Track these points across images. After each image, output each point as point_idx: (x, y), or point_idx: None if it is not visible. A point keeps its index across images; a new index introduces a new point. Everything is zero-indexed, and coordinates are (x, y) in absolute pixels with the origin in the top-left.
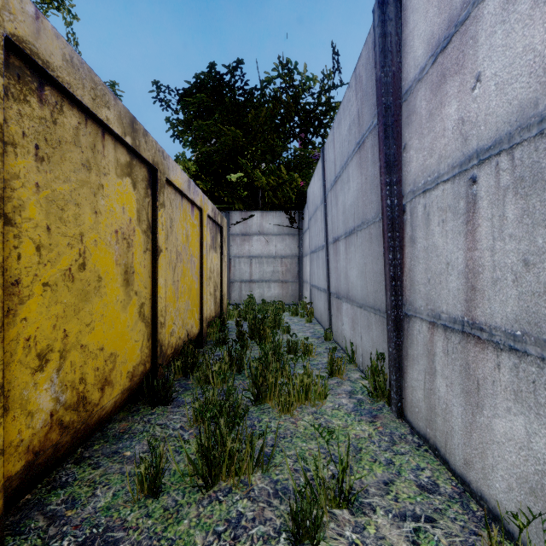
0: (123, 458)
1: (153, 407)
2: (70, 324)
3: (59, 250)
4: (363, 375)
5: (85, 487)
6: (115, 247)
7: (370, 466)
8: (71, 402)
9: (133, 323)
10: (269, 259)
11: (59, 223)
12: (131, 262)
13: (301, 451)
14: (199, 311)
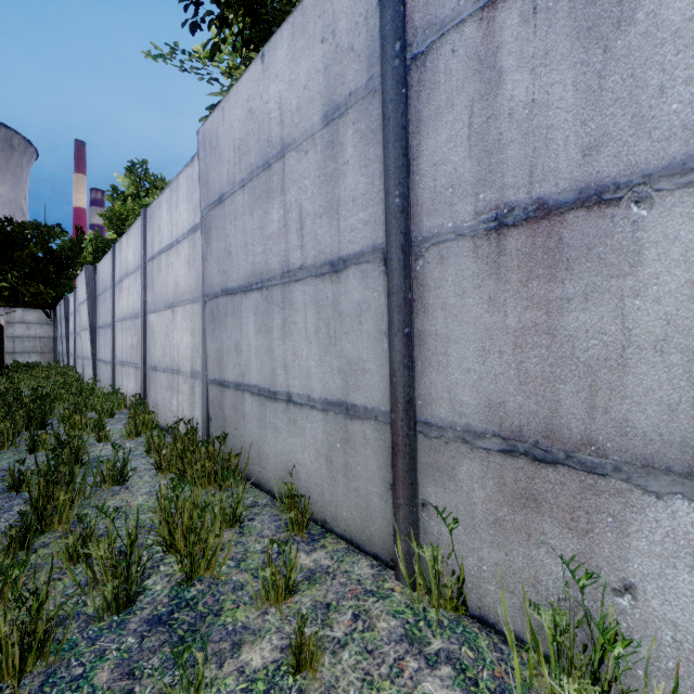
0: None
1: None
2: None
3: None
4: None
5: None
6: None
7: None
8: None
9: None
10: (30, 339)
11: None
12: None
13: None
14: (2, 361)
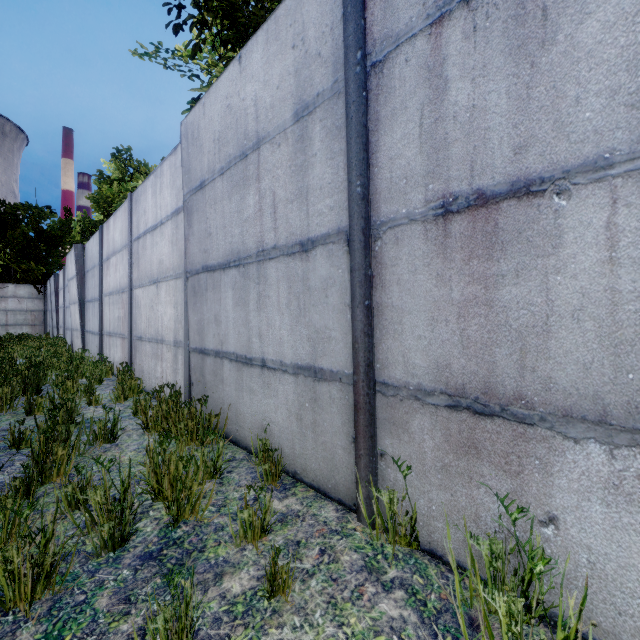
0: None
1: None
2: None
3: None
4: None
5: None
6: None
7: None
8: None
9: None
10: (22, 312)
11: None
12: None
13: None
14: None
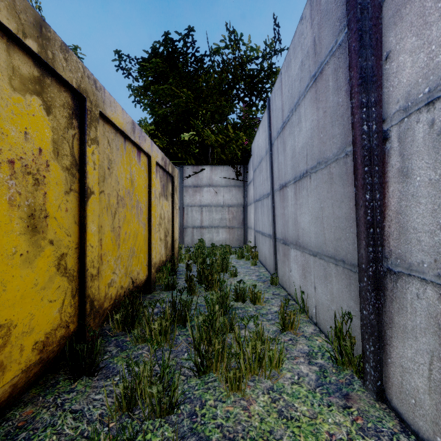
0: None
1: (73, 380)
2: None
3: None
4: (318, 329)
5: None
6: (9, 183)
7: None
8: None
9: (46, 280)
10: (217, 208)
11: None
12: (42, 203)
13: None
14: (147, 257)
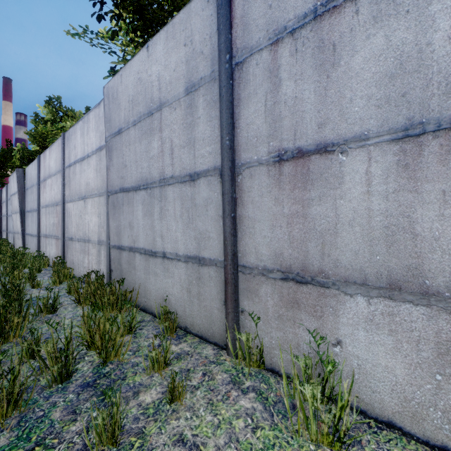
0: None
1: None
2: None
3: None
4: None
5: None
6: None
7: None
8: None
9: None
10: None
11: None
12: None
13: None
14: None
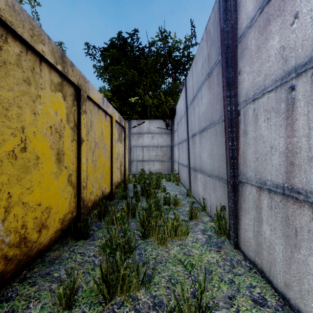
0: (52, 278)
1: (77, 241)
2: (13, 188)
3: (4, 137)
4: (211, 219)
5: (23, 301)
6: (50, 137)
7: (218, 284)
8: (14, 242)
9: (63, 187)
10: (153, 148)
11: (4, 118)
12: (62, 147)
13: (172, 273)
14: (110, 179)
